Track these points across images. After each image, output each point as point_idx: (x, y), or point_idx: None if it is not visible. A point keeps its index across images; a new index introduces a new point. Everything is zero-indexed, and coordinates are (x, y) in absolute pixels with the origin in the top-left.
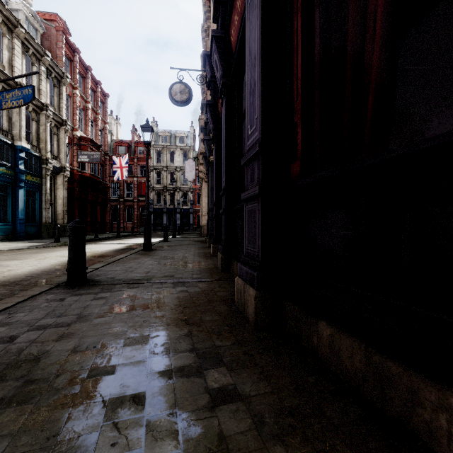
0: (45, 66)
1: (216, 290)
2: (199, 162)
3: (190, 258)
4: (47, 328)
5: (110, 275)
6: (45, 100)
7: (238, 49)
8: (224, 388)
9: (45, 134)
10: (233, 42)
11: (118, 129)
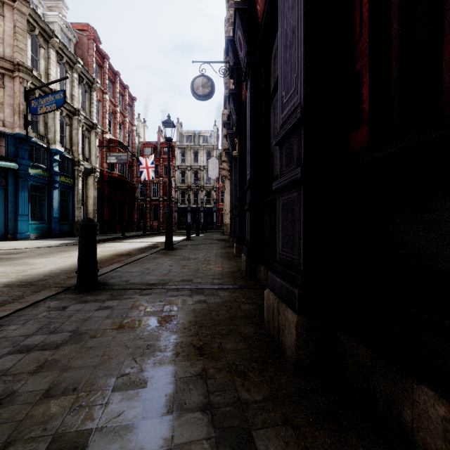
0: (77, 73)
1: (240, 301)
2: (222, 159)
3: (211, 259)
4: (30, 351)
5: (125, 278)
6: (77, 106)
7: (266, 14)
8: None
9: (77, 137)
10: (260, 11)
11: (145, 132)
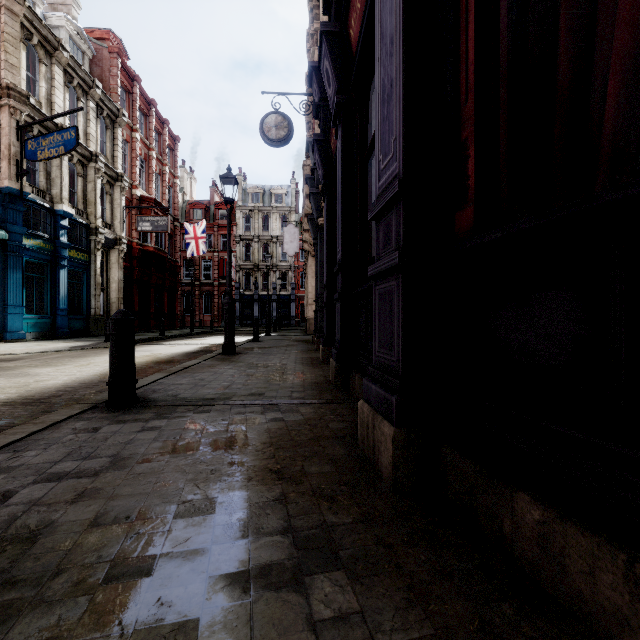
0: (95, 101)
1: (327, 419)
2: (304, 228)
3: (289, 367)
4: (62, 479)
5: (172, 392)
6: (95, 148)
7: (362, 44)
8: (343, 619)
9: (94, 193)
10: (354, 38)
11: (193, 186)
